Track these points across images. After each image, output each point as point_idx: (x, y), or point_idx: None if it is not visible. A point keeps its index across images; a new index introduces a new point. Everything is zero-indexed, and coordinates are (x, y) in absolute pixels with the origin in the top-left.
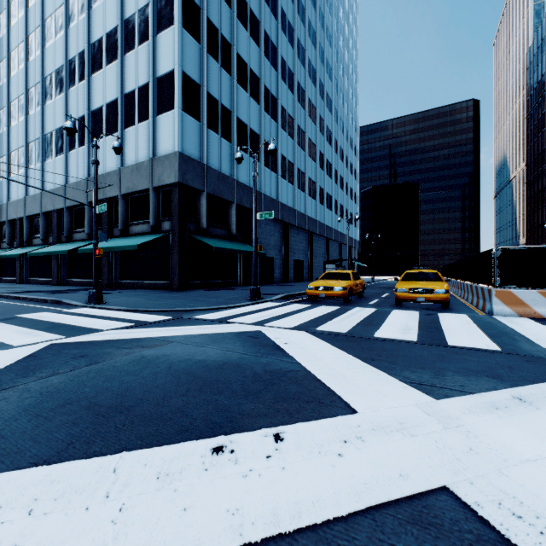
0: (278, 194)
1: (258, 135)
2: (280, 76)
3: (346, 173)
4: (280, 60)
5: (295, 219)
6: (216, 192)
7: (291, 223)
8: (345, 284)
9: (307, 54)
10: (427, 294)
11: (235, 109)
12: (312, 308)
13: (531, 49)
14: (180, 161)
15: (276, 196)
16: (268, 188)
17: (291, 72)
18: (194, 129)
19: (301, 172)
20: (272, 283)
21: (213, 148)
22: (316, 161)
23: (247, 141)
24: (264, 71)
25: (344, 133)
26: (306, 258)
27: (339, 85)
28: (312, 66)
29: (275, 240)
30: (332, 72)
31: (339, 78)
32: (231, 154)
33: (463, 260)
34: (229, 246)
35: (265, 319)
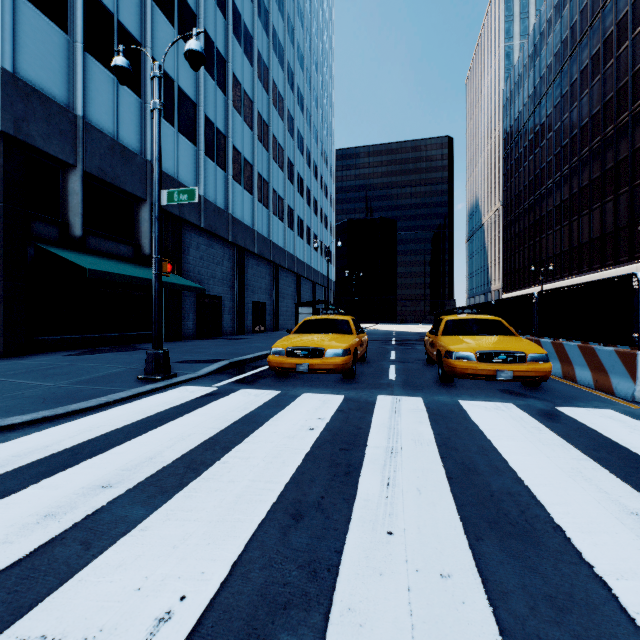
0: (228, 204)
1: (193, 103)
2: (231, 28)
3: (321, 196)
4: (231, 4)
5: (255, 244)
6: (106, 174)
7: (248, 249)
8: (347, 343)
9: (272, 18)
10: (515, 364)
11: (148, 42)
12: (282, 405)
13: (508, 85)
14: (8, 90)
15: (226, 206)
16: (211, 191)
17: (248, 33)
18: (52, 41)
19: (263, 180)
20: (219, 336)
21: (100, 93)
22: (283, 170)
23: (174, 106)
24: (205, 8)
25: (318, 145)
26: (270, 299)
27: (312, 82)
28: (279, 39)
29: (223, 271)
30: (304, 61)
31: (313, 73)
32: (141, 118)
33: (500, 302)
34: (128, 271)
35: (91, 515)
